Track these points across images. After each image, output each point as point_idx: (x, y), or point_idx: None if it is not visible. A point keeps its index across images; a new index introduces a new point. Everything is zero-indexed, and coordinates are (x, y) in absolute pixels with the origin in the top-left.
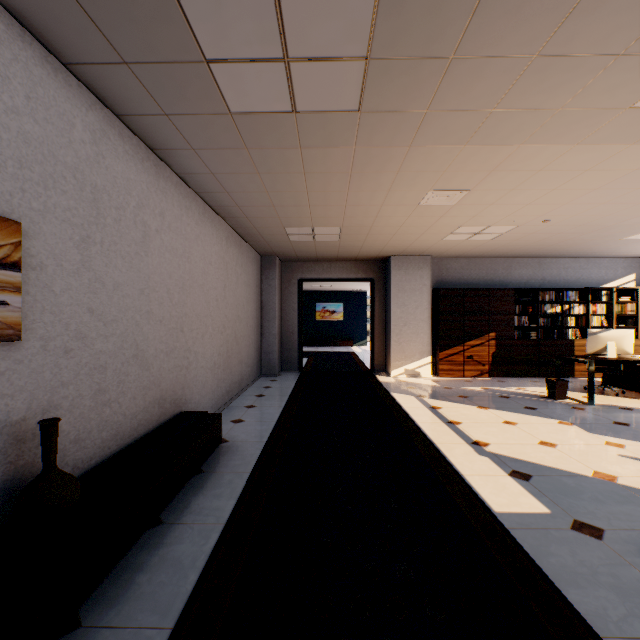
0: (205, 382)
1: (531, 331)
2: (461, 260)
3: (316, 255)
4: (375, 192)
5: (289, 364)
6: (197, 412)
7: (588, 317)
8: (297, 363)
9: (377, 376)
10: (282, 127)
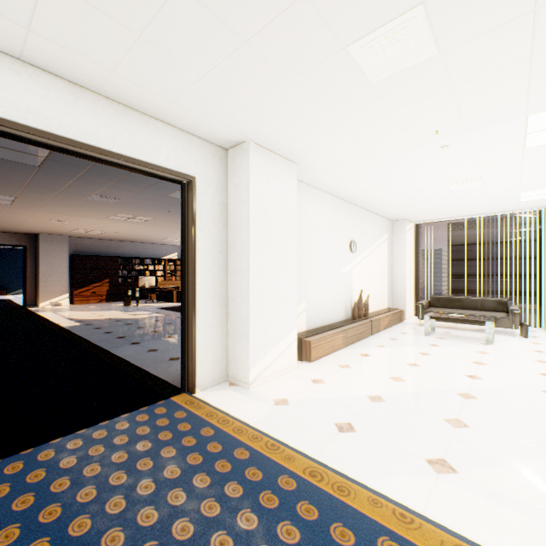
0: None
1: (130, 278)
2: (91, 239)
3: None
4: (22, 216)
5: None
6: None
7: (156, 271)
8: None
9: (29, 308)
10: None
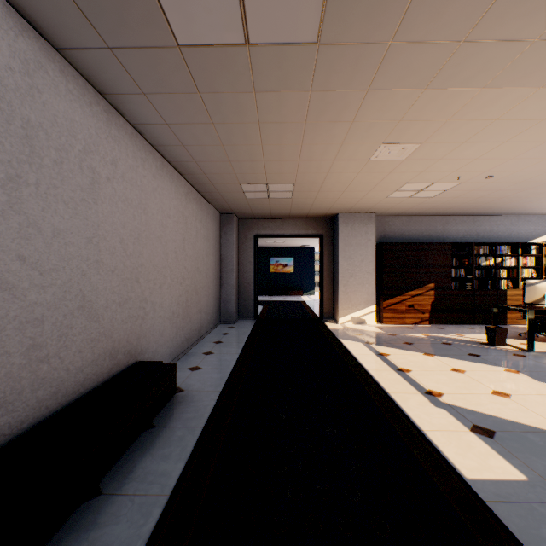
0: (163, 331)
1: (466, 282)
2: (402, 217)
3: (270, 213)
4: (328, 145)
5: (246, 312)
6: (152, 362)
7: (519, 269)
8: (253, 311)
9: (326, 323)
10: (235, 65)
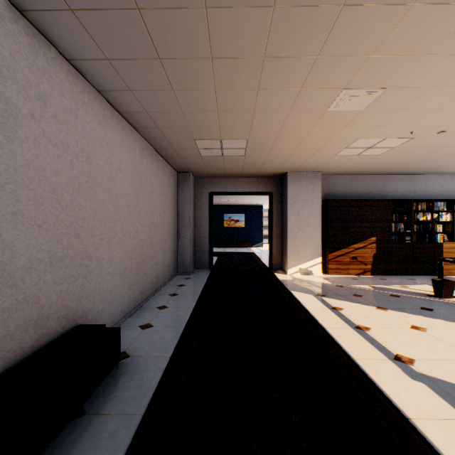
0: (112, 288)
1: (405, 236)
2: (346, 176)
3: (224, 171)
4: (286, 91)
5: (201, 263)
6: (93, 326)
7: (454, 224)
8: (208, 262)
9: (275, 274)
10: None
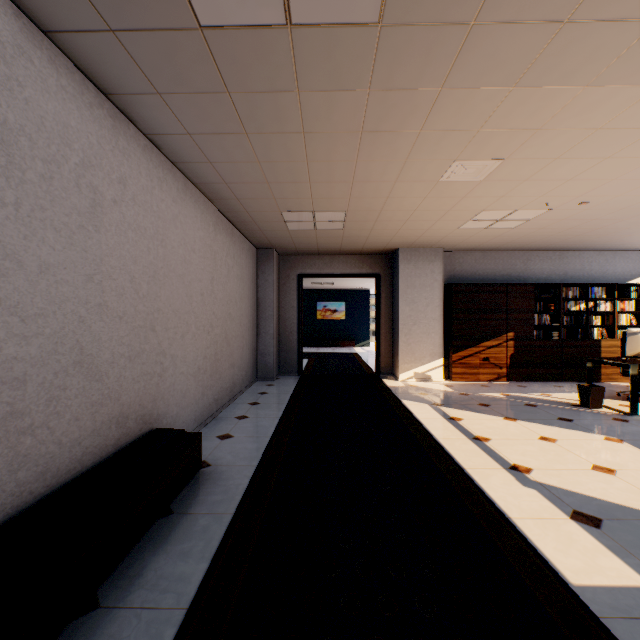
0: (186, 391)
1: (552, 331)
2: (475, 253)
3: (317, 247)
4: (389, 162)
5: (288, 366)
6: (171, 430)
7: (616, 315)
8: (296, 365)
9: (384, 380)
10: (273, 54)
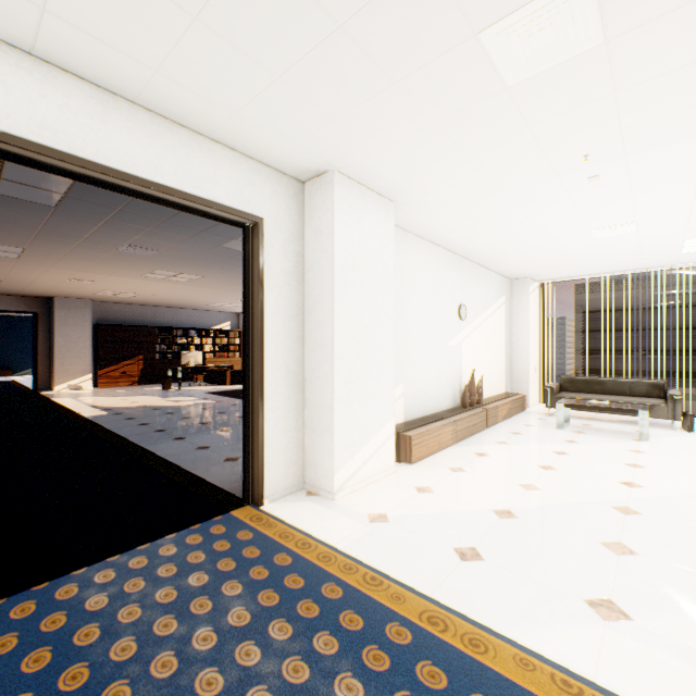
0: None
1: (170, 354)
2: (120, 305)
3: None
4: (32, 274)
5: None
6: None
7: (203, 346)
8: None
9: (41, 392)
10: None
